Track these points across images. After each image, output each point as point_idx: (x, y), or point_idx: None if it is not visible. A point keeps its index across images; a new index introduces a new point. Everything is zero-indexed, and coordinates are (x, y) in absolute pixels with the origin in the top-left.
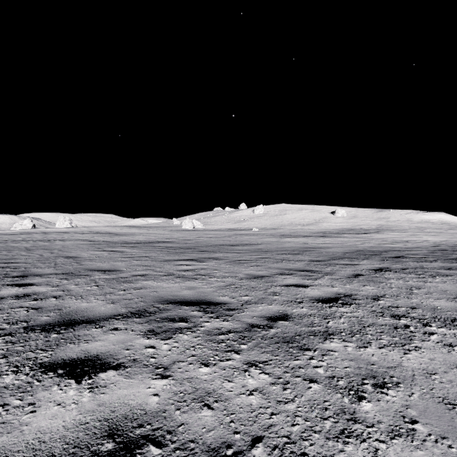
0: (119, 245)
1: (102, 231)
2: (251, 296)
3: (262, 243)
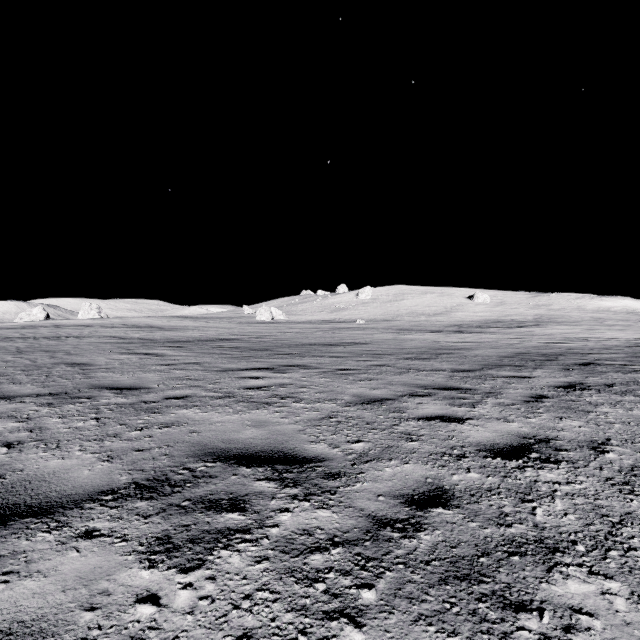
0: (160, 344)
1: (141, 324)
2: (368, 442)
3: (372, 342)
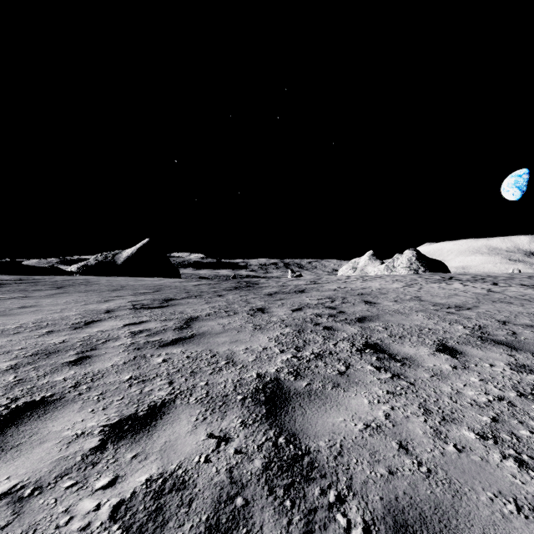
0: None
1: None
2: None
3: None
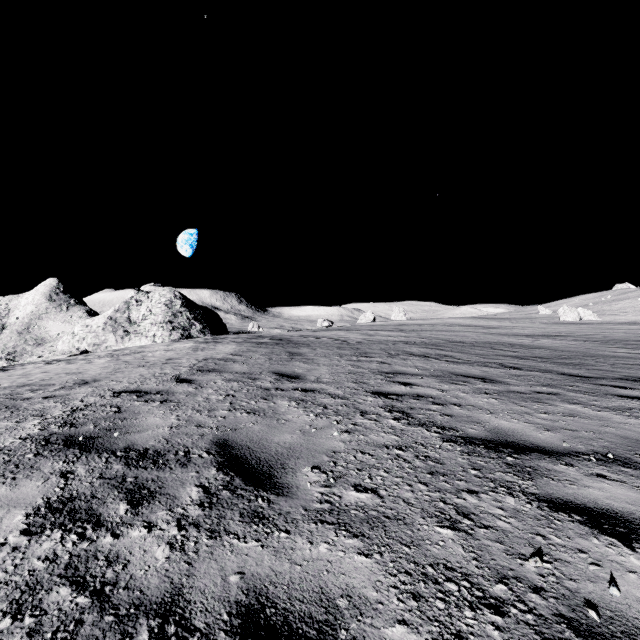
0: (517, 336)
1: (462, 324)
2: None
3: None
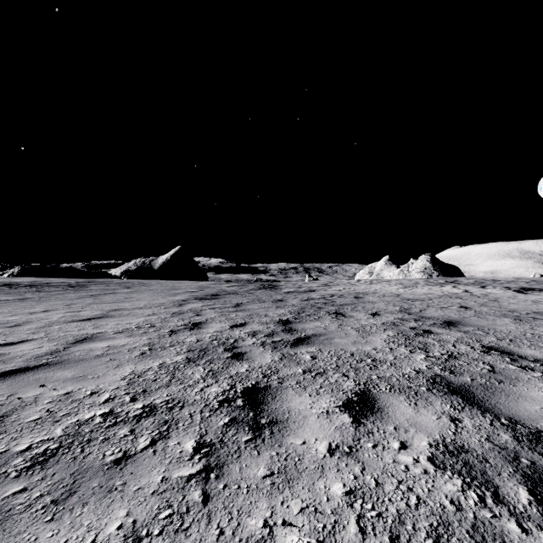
0: None
1: None
2: None
3: None
